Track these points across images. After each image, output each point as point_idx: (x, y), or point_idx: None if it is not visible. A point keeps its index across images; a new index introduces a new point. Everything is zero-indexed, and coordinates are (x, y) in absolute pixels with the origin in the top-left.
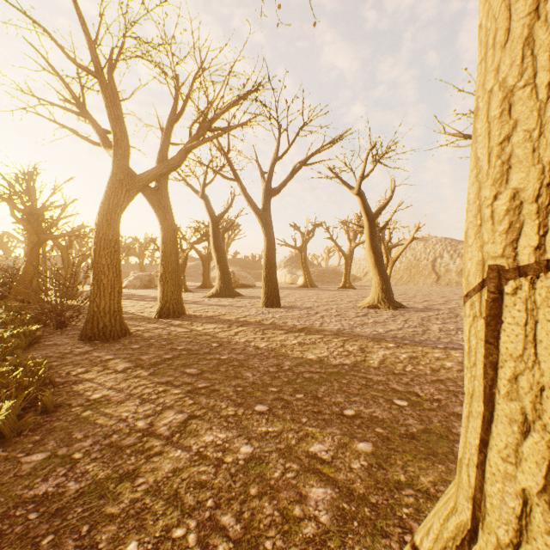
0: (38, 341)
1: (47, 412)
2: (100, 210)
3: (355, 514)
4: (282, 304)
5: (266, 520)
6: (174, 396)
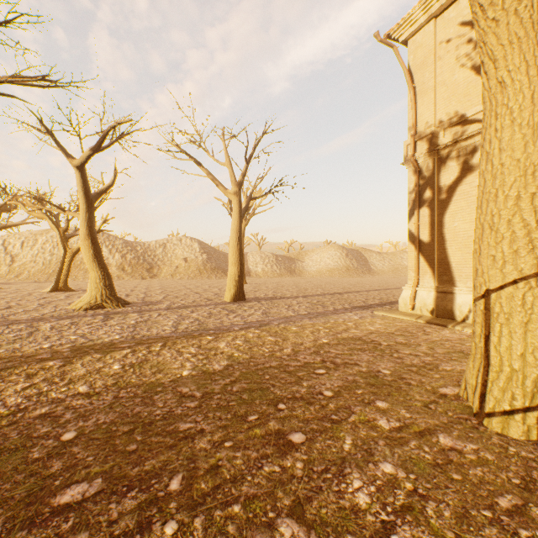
0: None
1: None
2: None
3: (462, 432)
4: None
5: (490, 476)
6: (193, 535)
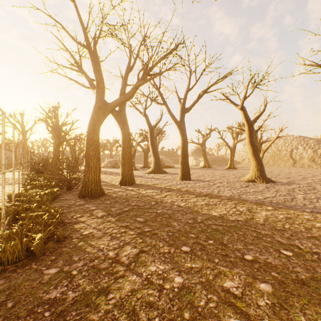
0: (58, 197)
1: (59, 241)
2: (89, 124)
3: None
4: (191, 178)
5: None
6: (130, 236)
